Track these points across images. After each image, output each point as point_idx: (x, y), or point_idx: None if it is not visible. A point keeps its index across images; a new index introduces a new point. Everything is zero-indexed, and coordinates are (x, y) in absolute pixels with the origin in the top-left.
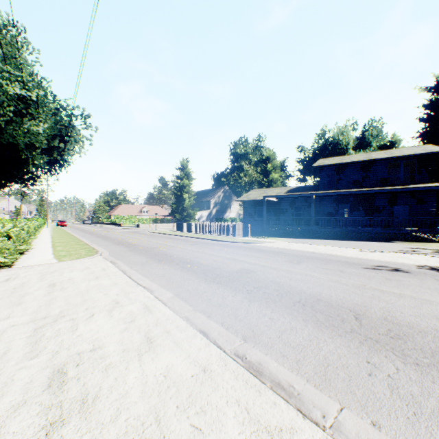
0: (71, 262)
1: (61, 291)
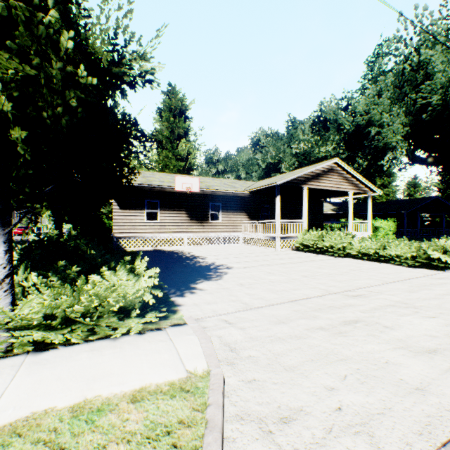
0: None
1: None
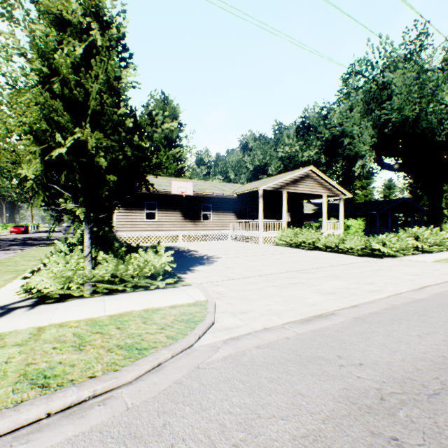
0: (440, 264)
1: (371, 272)
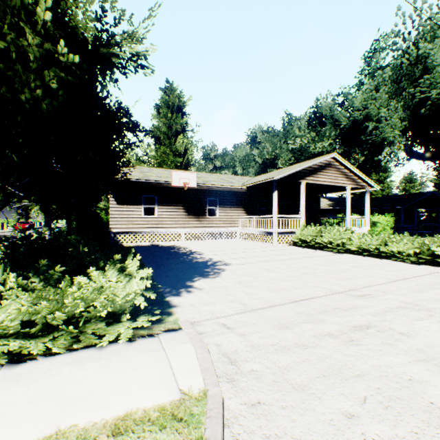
0: None
1: None
